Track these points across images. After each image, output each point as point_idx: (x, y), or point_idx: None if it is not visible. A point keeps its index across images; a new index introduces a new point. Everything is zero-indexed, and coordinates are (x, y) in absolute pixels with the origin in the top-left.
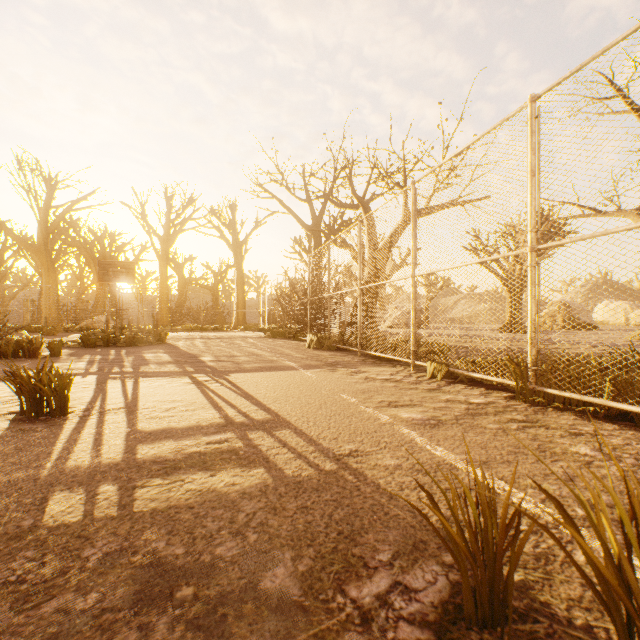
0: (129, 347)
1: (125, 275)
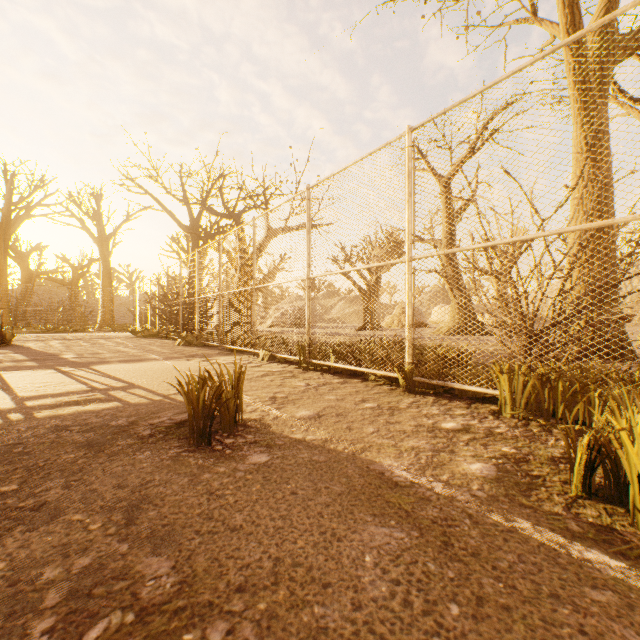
0: None
1: None
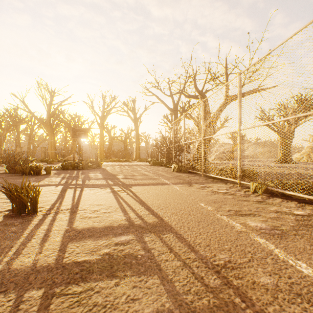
0: (83, 170)
1: (83, 135)
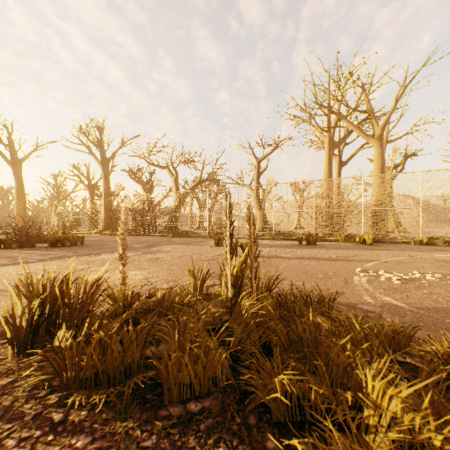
0: None
1: None
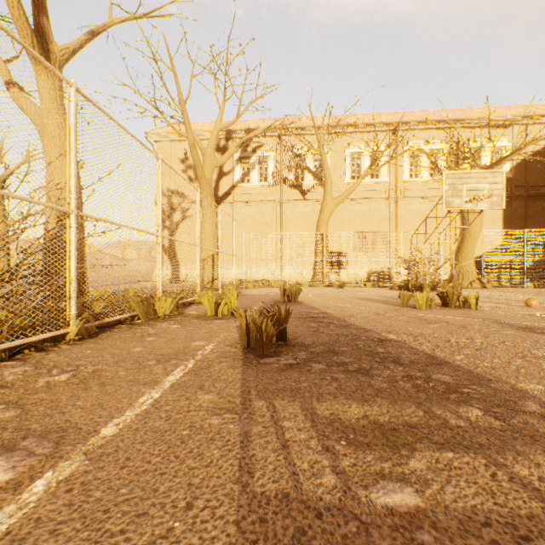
0: None
1: None
